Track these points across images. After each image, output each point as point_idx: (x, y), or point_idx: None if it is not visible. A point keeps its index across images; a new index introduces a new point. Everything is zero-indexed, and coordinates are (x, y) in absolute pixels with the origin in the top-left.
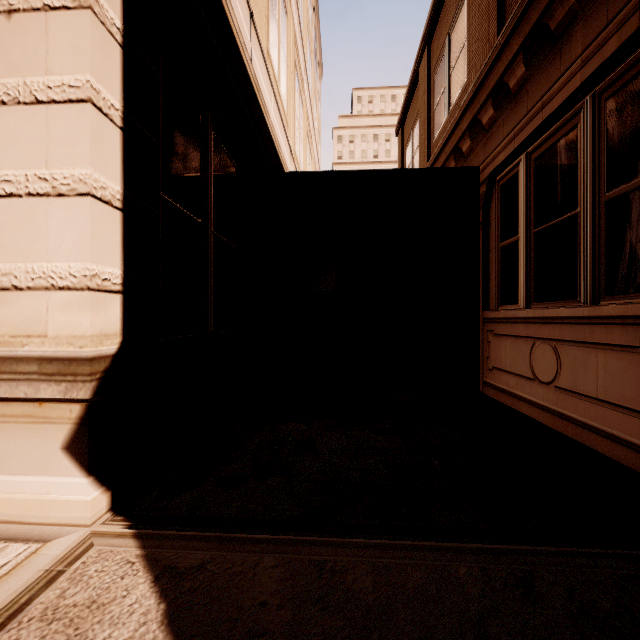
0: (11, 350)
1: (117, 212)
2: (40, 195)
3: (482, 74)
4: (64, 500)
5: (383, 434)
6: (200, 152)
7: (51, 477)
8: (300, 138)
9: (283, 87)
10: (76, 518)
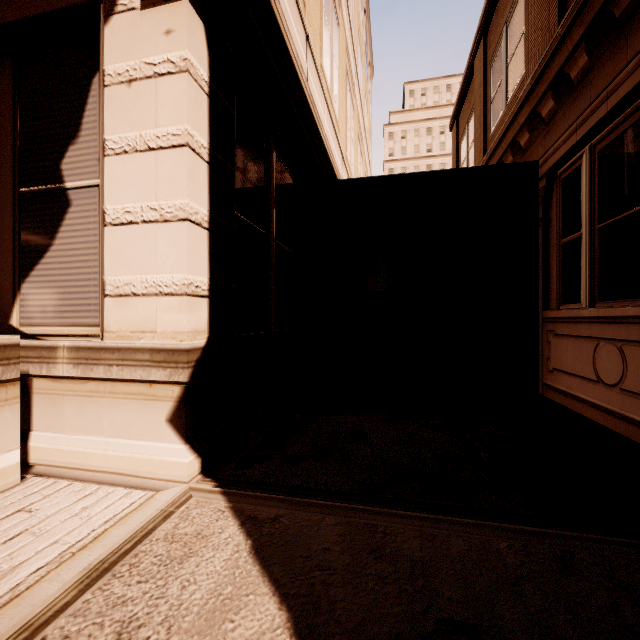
0: (131, 342)
1: (205, 231)
2: (151, 222)
3: (540, 66)
4: (169, 461)
5: (433, 429)
6: (264, 171)
7: (158, 443)
8: (351, 142)
9: (335, 96)
10: (177, 476)
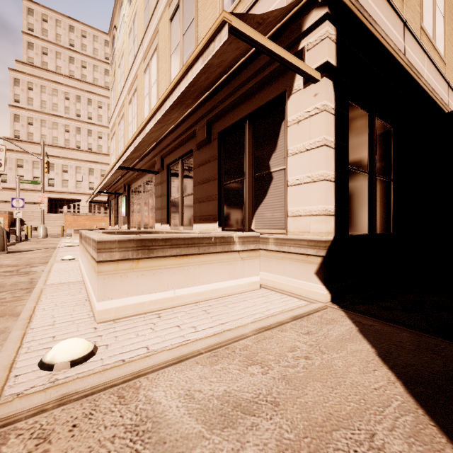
0: (298, 237)
1: (332, 183)
2: (307, 183)
3: None
4: (315, 291)
5: None
6: (368, 134)
7: (310, 283)
8: None
9: (439, 38)
10: (320, 299)
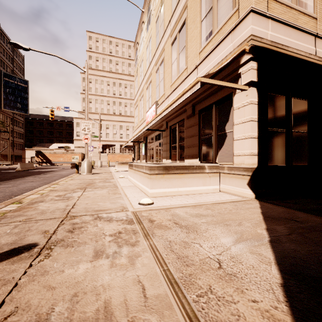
0: (239, 166)
1: (256, 139)
2: (243, 139)
3: None
4: (247, 193)
5: None
6: (285, 108)
7: (245, 189)
8: None
9: None
10: (248, 197)
